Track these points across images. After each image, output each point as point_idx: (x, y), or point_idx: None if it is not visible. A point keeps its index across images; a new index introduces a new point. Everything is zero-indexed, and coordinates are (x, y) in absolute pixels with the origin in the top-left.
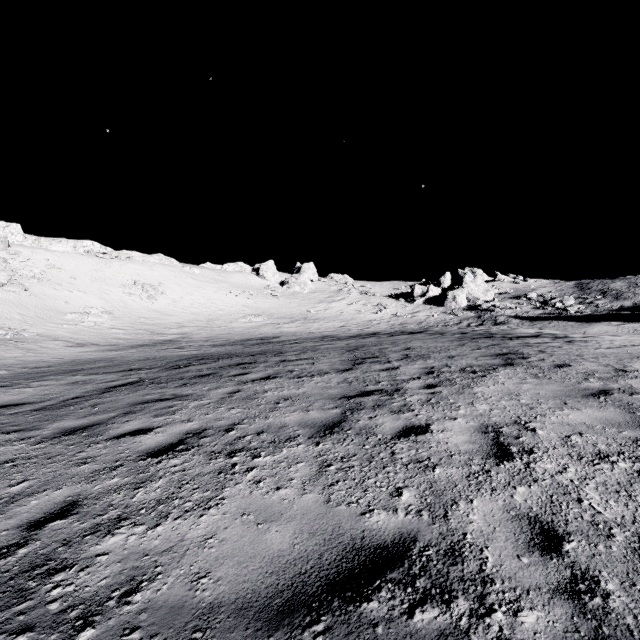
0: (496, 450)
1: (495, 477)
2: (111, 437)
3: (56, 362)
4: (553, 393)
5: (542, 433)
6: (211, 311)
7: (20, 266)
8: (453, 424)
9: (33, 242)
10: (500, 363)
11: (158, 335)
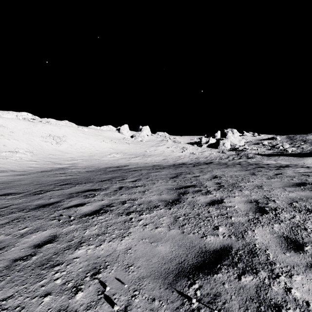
0: None
1: None
2: None
3: None
4: None
5: None
6: (92, 151)
7: None
8: None
9: None
10: None
11: (57, 164)
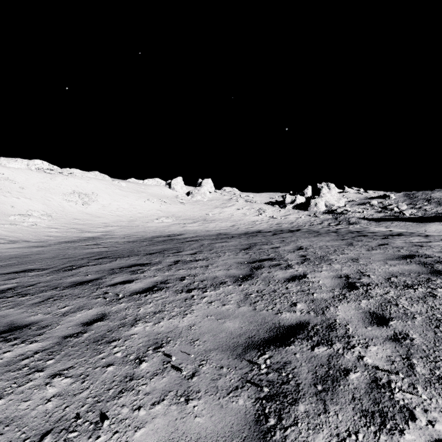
0: None
1: None
2: None
3: None
4: None
5: None
6: (132, 214)
7: None
8: None
9: None
10: (423, 270)
11: (86, 233)
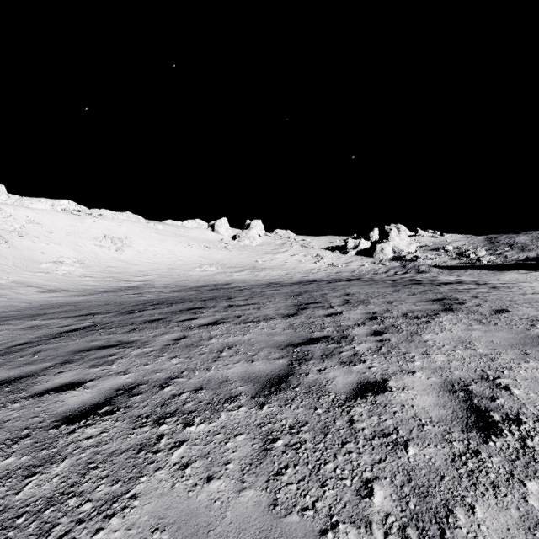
0: (475, 418)
1: (489, 463)
2: (34, 394)
3: (24, 307)
4: (507, 341)
5: (519, 393)
6: (172, 261)
7: (2, 221)
8: (413, 380)
9: (16, 201)
10: (439, 308)
11: (123, 282)
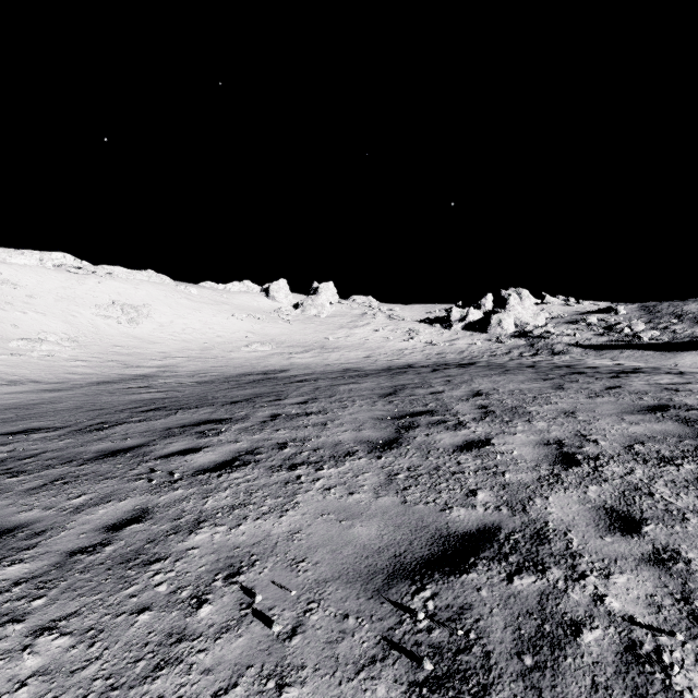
0: None
1: None
2: None
3: None
4: None
5: None
6: (207, 338)
7: None
8: None
9: None
10: (687, 432)
11: (132, 368)
